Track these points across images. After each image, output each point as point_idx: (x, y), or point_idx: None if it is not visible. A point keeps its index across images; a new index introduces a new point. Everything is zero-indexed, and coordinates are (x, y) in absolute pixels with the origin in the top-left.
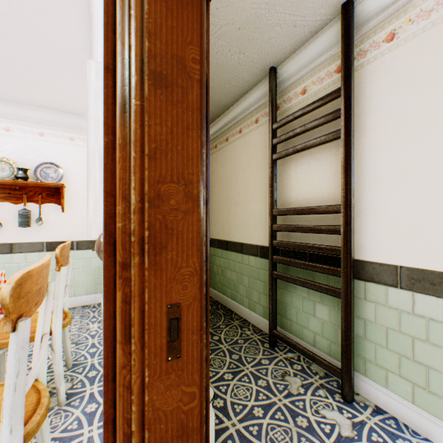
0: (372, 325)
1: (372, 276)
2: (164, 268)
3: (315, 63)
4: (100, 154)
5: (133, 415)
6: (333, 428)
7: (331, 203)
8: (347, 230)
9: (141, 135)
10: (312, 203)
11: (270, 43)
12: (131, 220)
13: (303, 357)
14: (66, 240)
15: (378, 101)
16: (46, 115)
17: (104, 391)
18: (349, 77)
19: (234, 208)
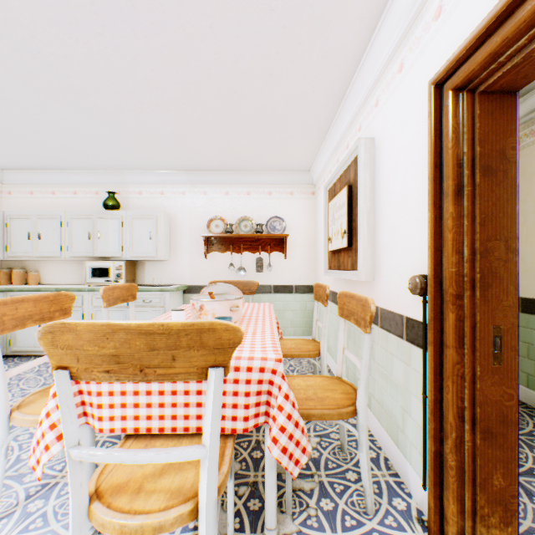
0: None
1: None
2: (489, 300)
3: None
4: (366, 213)
5: (465, 396)
6: None
7: None
8: None
9: (470, 210)
10: None
11: None
12: (463, 267)
13: None
14: (286, 284)
15: None
16: (273, 176)
17: (433, 380)
18: None
19: None
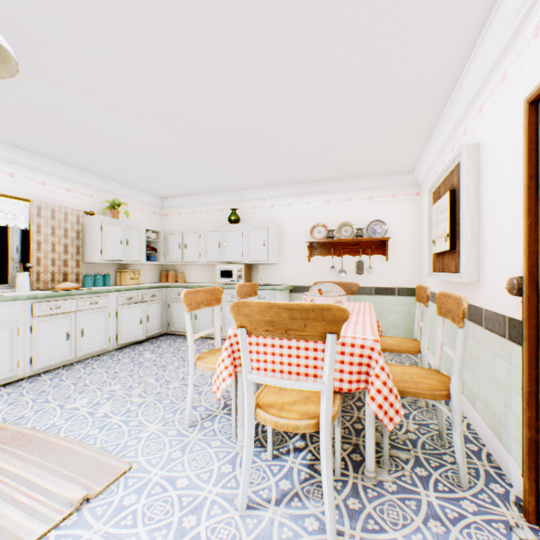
0: None
1: None
2: None
3: None
4: (469, 217)
5: None
6: None
7: None
8: None
9: None
10: None
11: None
12: None
13: None
14: (388, 286)
15: None
16: (373, 181)
17: (527, 372)
18: None
19: None
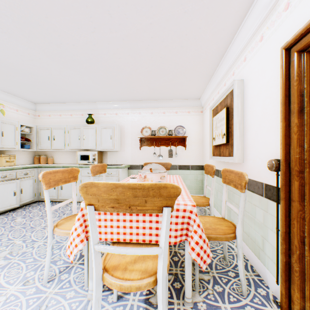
0: None
1: None
2: None
3: None
4: (238, 123)
5: (305, 230)
6: None
7: None
8: None
9: (308, 121)
10: None
11: None
12: (304, 154)
13: None
14: (186, 164)
15: None
16: (178, 102)
17: (284, 220)
18: None
19: None
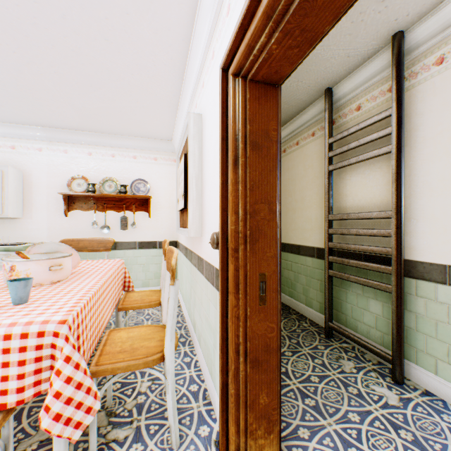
0: (422, 318)
1: (423, 274)
2: (257, 252)
3: (368, 83)
4: (195, 178)
5: (240, 333)
6: (380, 398)
7: (384, 209)
8: (397, 233)
9: (244, 177)
10: (366, 209)
11: (325, 71)
12: (239, 225)
13: (357, 348)
14: (151, 240)
15: (428, 118)
16: (138, 142)
17: (221, 322)
18: (399, 99)
19: (291, 213)
